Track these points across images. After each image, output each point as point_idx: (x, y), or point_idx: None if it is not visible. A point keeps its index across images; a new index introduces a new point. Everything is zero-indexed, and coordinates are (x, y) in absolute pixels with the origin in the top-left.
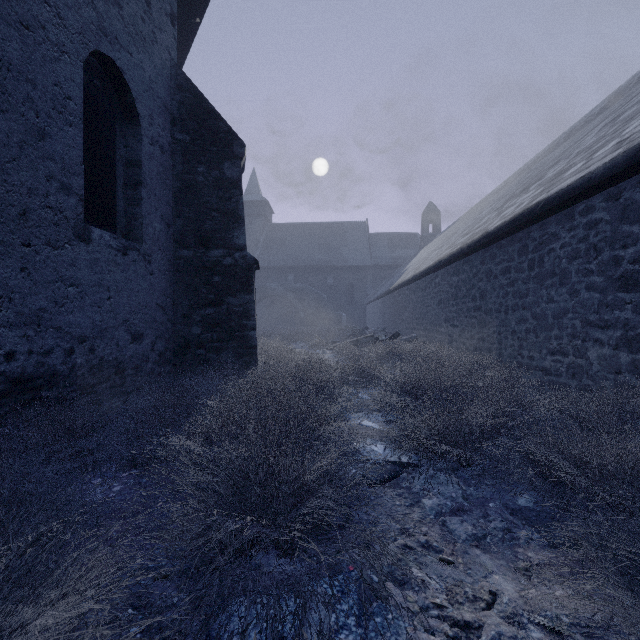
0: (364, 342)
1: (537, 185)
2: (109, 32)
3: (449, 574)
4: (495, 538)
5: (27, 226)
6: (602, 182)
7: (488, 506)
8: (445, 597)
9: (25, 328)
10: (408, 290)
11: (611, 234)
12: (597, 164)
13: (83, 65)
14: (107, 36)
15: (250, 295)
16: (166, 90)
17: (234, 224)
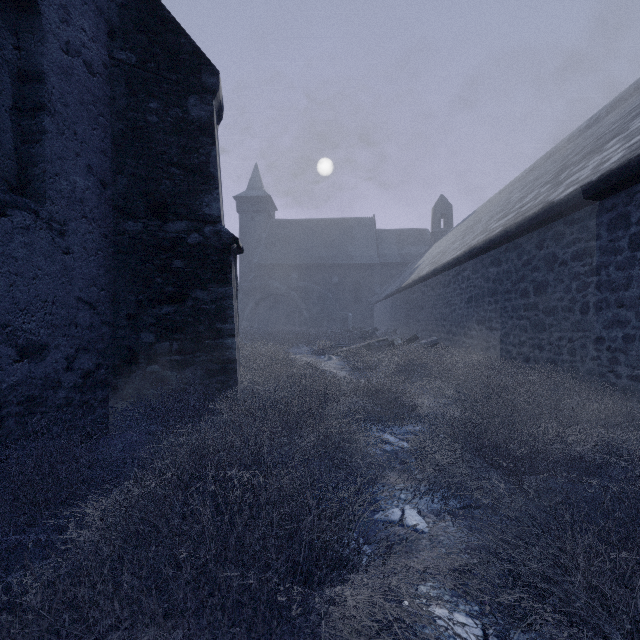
0: (377, 347)
1: (621, 138)
2: None
3: None
4: None
5: None
6: None
7: None
8: None
9: None
10: (425, 287)
11: None
12: None
13: None
14: None
15: (226, 287)
16: None
17: (203, 186)
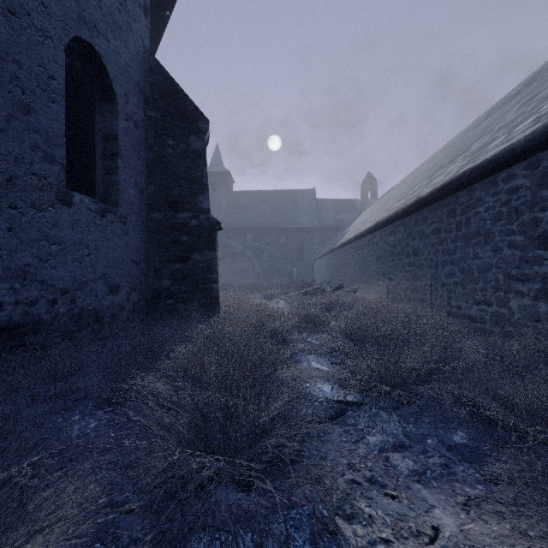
0: (312, 293)
1: (463, 156)
2: (89, 21)
3: (393, 508)
4: (434, 473)
5: (14, 191)
6: (523, 152)
7: (426, 442)
8: (391, 531)
9: (12, 281)
10: (350, 248)
11: (531, 198)
12: (518, 137)
13: (65, 49)
14: (87, 24)
15: (213, 252)
16: (140, 73)
17: (199, 190)
